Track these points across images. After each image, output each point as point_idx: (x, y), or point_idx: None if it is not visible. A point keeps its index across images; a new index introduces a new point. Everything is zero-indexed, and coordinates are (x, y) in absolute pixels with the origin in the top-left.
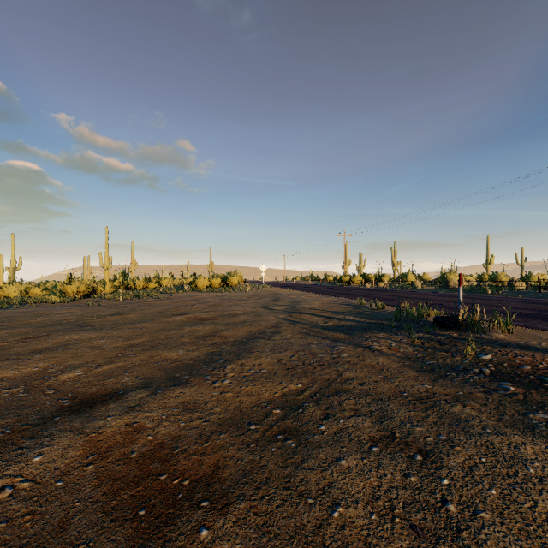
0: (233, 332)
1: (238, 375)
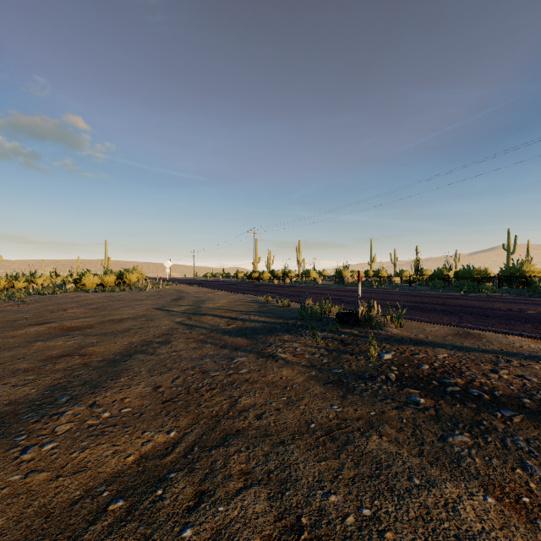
0: (105, 347)
1: (78, 426)
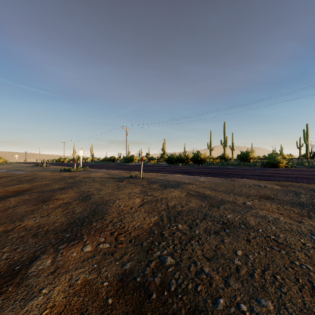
0: None
1: None
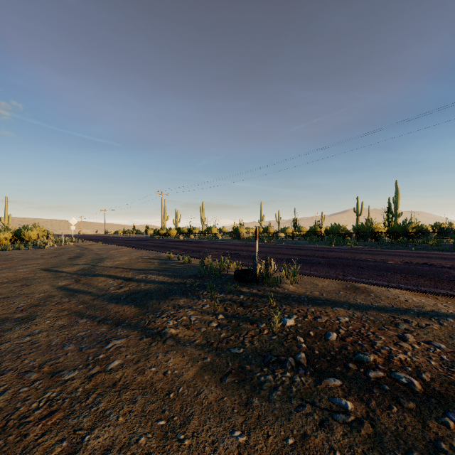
0: None
1: None
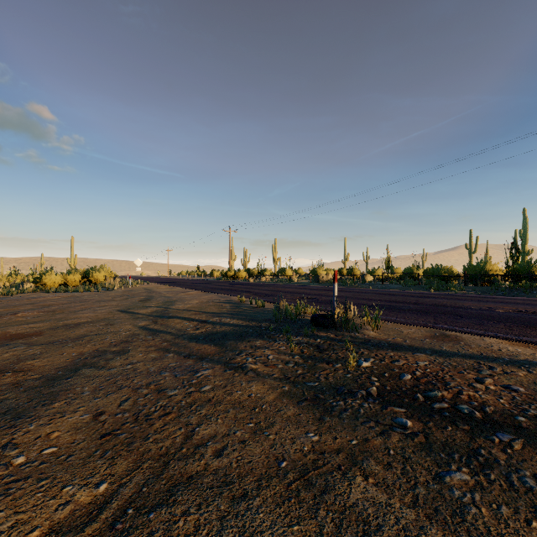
0: (49, 359)
1: None
